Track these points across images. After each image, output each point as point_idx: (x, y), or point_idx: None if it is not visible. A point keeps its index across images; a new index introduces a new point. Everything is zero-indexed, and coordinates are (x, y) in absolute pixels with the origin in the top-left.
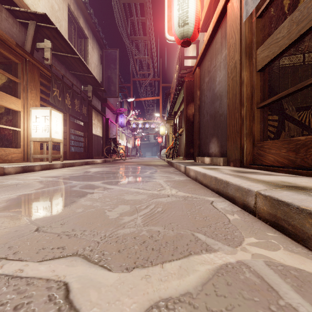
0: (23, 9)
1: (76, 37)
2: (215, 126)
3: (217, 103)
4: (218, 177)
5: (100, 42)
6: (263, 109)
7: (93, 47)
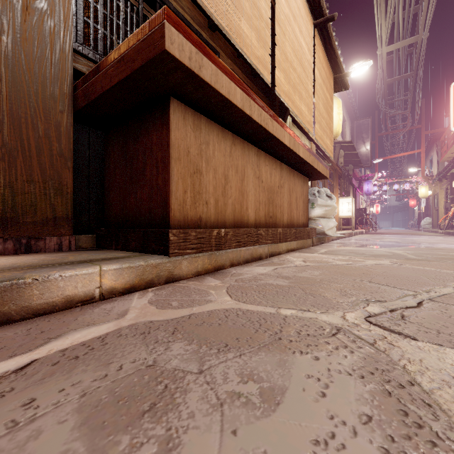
0: (336, 141)
1: None
2: None
3: None
4: None
5: (352, 117)
6: None
7: (347, 125)
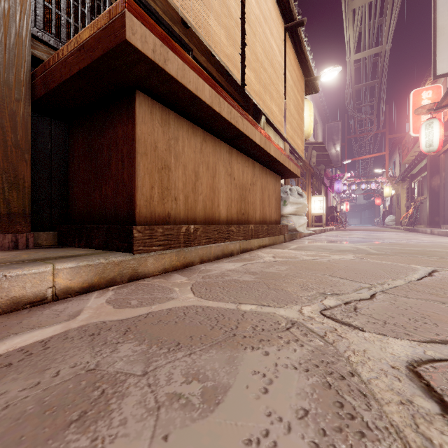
0: (309, 142)
1: (313, 129)
2: None
3: None
4: (447, 231)
5: (324, 120)
6: None
7: (319, 127)
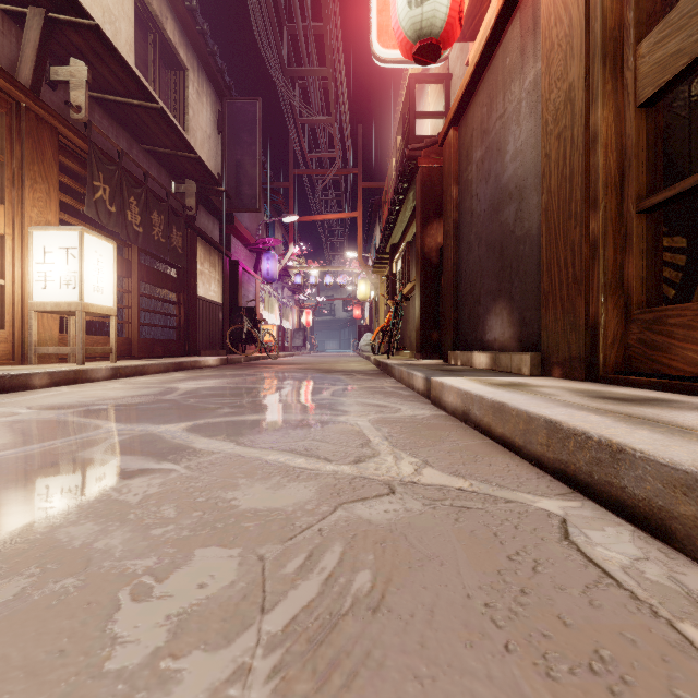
0: None
1: (158, 64)
2: (504, 271)
3: (510, 210)
4: (561, 421)
5: (217, 81)
6: (651, 218)
7: (200, 91)
